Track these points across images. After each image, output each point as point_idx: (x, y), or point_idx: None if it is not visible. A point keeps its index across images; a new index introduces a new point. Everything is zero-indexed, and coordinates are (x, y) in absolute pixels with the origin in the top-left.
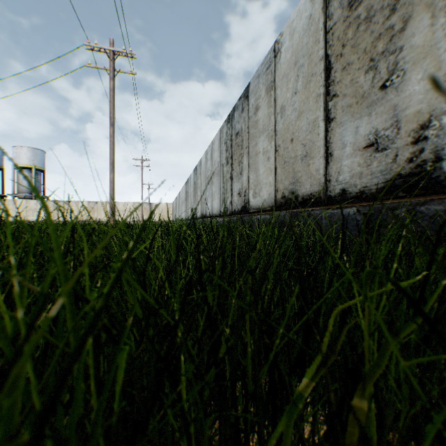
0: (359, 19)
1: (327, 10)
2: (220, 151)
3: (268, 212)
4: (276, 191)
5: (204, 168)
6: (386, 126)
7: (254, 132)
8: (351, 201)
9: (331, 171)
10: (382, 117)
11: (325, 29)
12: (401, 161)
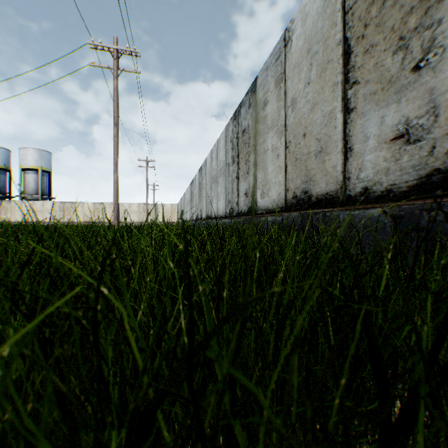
0: None
1: None
2: (226, 150)
3: (278, 214)
4: (286, 190)
5: (209, 168)
6: (420, 113)
7: (262, 129)
8: (375, 201)
9: (350, 168)
10: (415, 103)
11: (344, 10)
12: (440, 153)
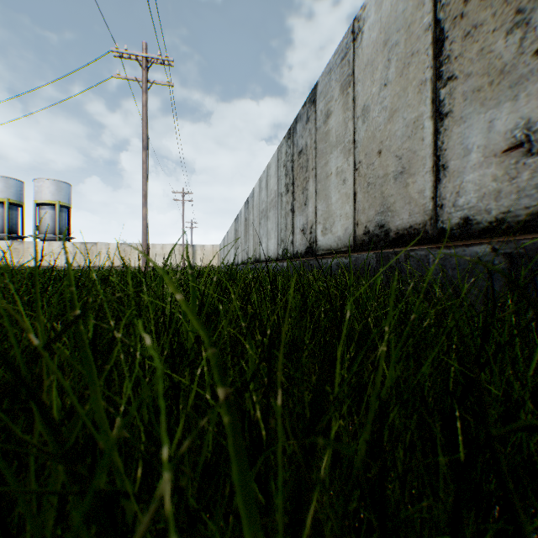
0: None
1: None
2: (278, 177)
3: (344, 254)
4: (355, 225)
5: (257, 200)
6: None
7: (324, 147)
8: (480, 235)
9: (444, 192)
10: None
11: None
12: None
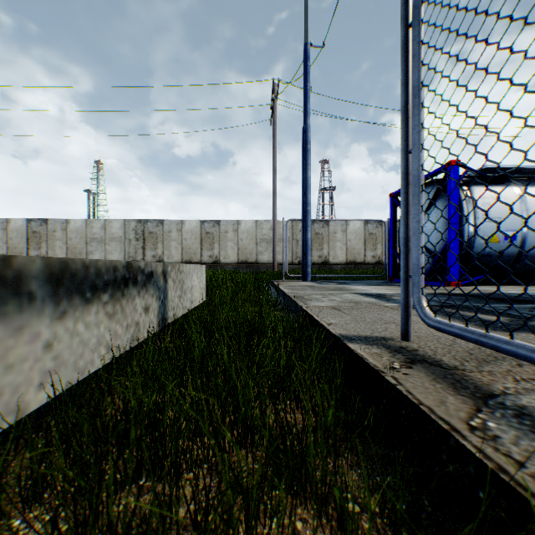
0: (36, 236)
1: (29, 228)
2: None
3: None
4: None
5: None
6: (41, 254)
7: None
8: None
9: None
10: (40, 253)
11: (28, 231)
12: None
